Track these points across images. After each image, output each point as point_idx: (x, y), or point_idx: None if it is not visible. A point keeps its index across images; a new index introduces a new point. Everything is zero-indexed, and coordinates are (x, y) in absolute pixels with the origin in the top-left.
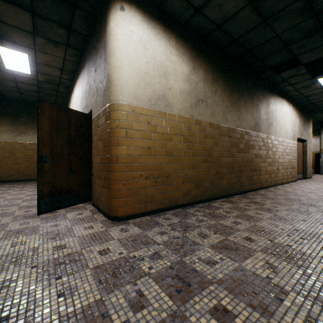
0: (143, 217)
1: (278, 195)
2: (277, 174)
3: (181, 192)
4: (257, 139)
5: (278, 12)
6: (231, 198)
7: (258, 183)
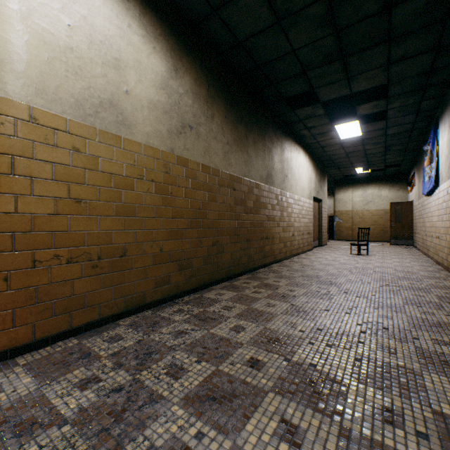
0: (60, 343)
1: (295, 270)
2: (293, 242)
3: (152, 280)
4: (270, 195)
5: (295, 13)
6: (236, 280)
7: (271, 256)
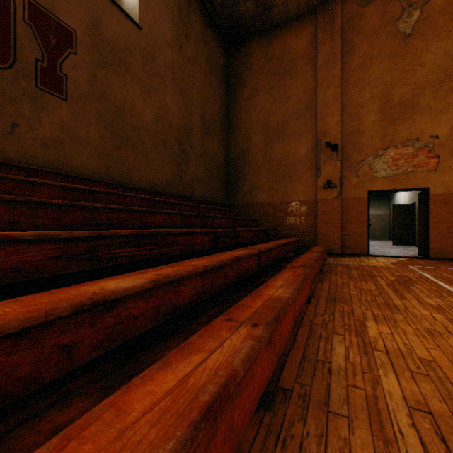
0: None
1: None
2: None
3: None
4: None
5: None
6: None
7: None
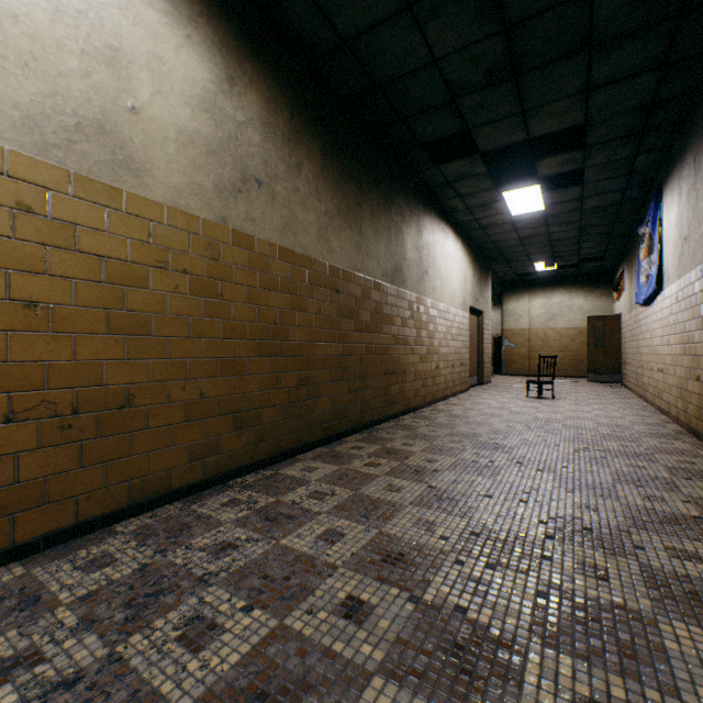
0: None
1: (439, 425)
2: (437, 378)
3: (185, 448)
4: (399, 302)
5: None
6: (341, 443)
7: (401, 402)
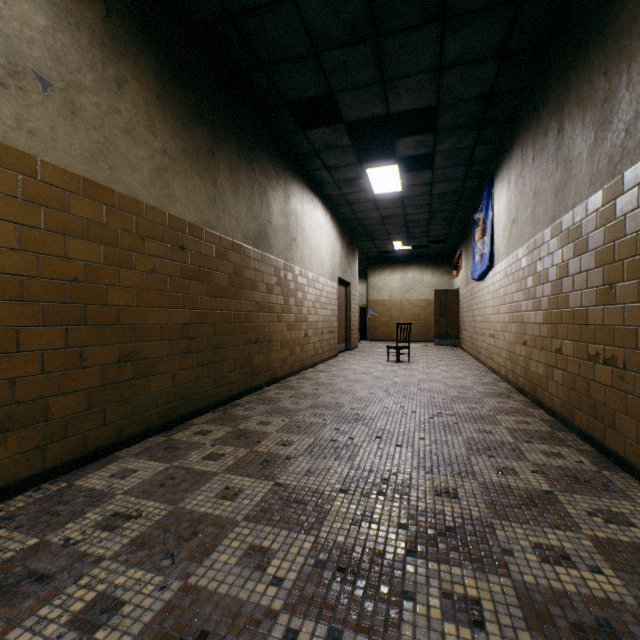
0: None
1: (303, 396)
2: (306, 346)
3: None
4: (264, 267)
5: None
6: (184, 428)
7: (267, 372)
